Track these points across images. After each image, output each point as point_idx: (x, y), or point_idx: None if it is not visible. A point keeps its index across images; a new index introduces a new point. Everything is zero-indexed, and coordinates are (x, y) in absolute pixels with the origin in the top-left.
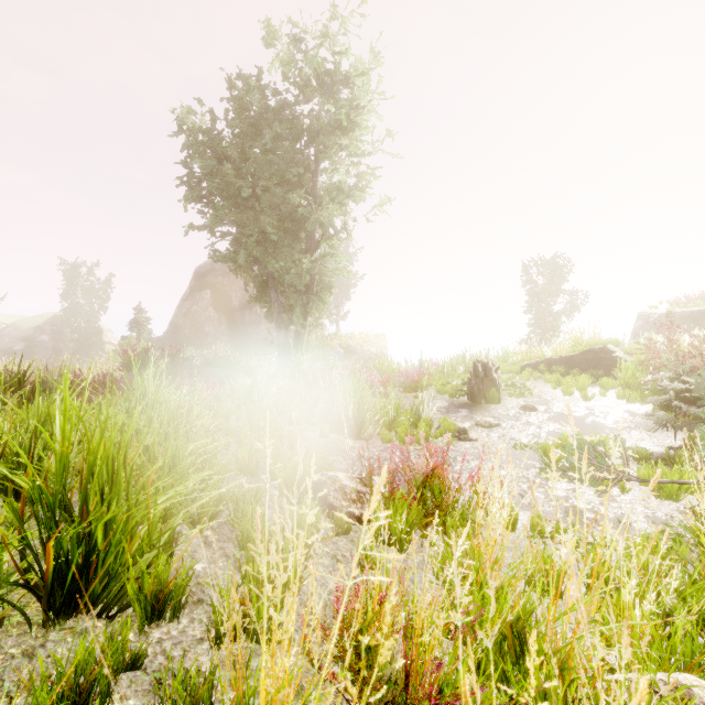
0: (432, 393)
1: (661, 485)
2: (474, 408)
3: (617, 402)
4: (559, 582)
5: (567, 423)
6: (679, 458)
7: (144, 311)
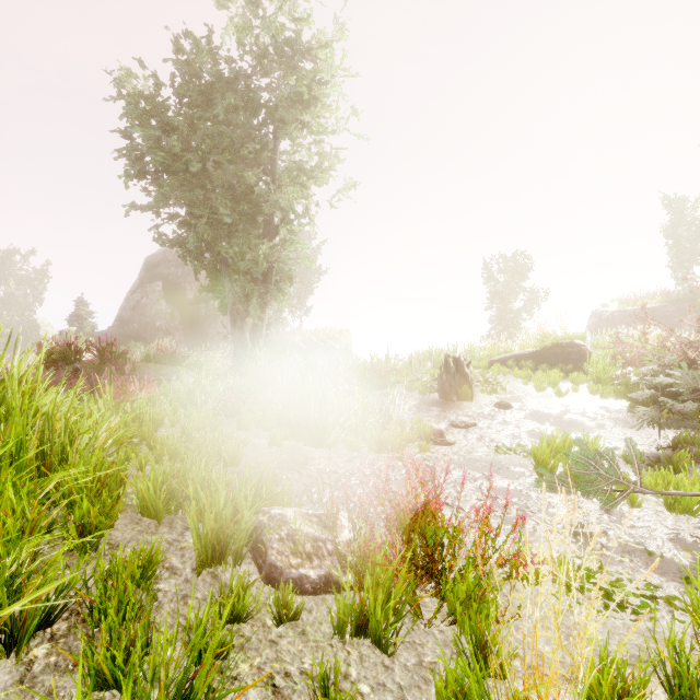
0: (404, 391)
1: (677, 497)
2: (446, 406)
3: (590, 398)
4: (638, 697)
5: (546, 421)
6: (678, 461)
7: (87, 303)
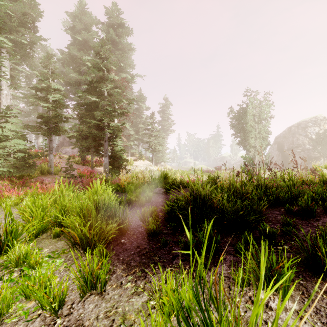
0: None
1: None
2: None
3: None
4: None
5: None
6: None
7: None
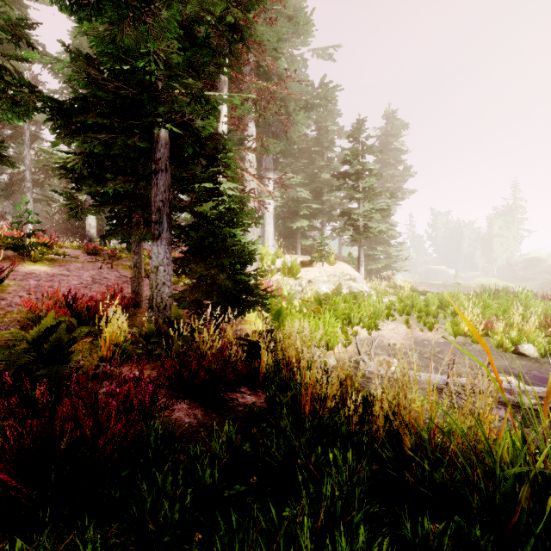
0: None
1: None
2: None
3: None
4: None
5: None
6: None
7: None
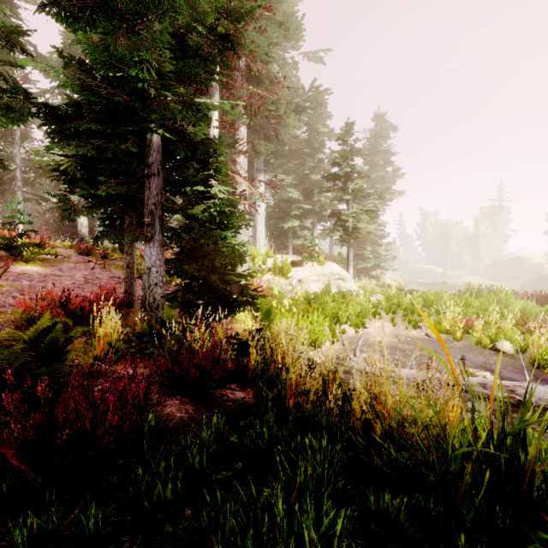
0: None
1: None
2: None
3: None
4: None
5: None
6: None
7: None
